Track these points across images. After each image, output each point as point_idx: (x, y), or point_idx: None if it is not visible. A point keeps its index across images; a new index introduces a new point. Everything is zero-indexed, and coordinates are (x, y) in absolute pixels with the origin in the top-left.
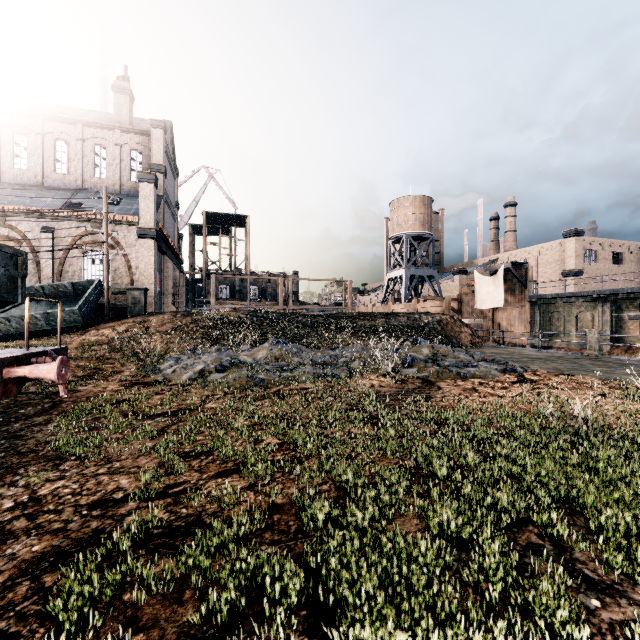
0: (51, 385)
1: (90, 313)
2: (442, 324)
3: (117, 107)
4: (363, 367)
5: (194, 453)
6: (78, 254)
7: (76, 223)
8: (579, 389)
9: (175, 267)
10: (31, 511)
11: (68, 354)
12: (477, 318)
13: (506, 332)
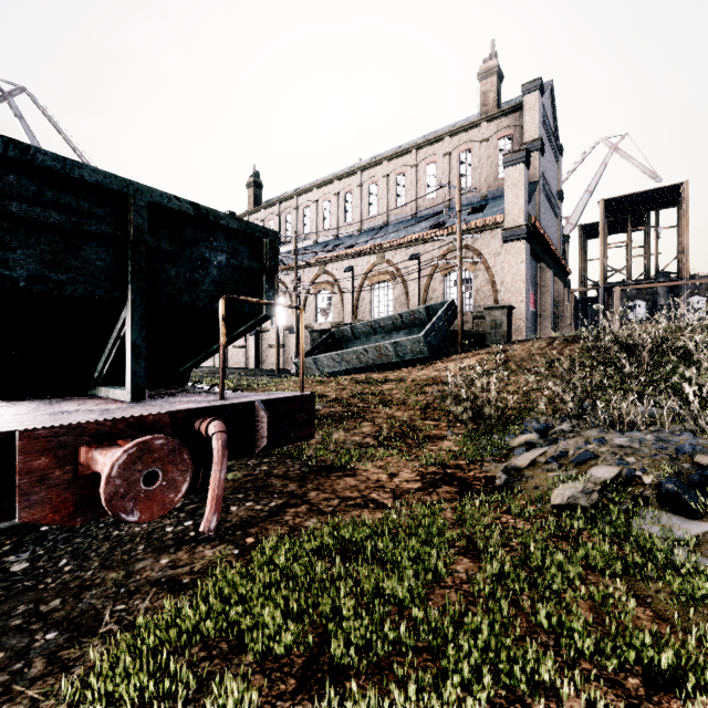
0: (337, 447)
1: (438, 342)
2: None
3: (483, 97)
4: None
5: None
6: (440, 277)
7: (438, 243)
8: None
9: (557, 280)
10: None
11: (391, 396)
12: None
13: None
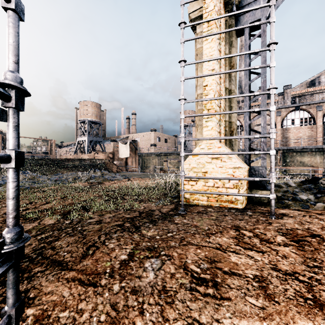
0: None
1: None
2: (105, 164)
3: None
4: (74, 180)
5: (25, 204)
6: None
7: None
8: (142, 180)
9: None
10: None
11: None
12: (120, 161)
13: (130, 167)
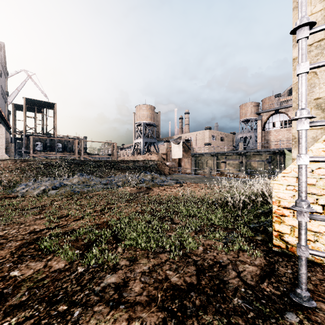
0: None
1: None
2: (157, 165)
3: None
4: (123, 184)
5: (60, 217)
6: None
7: None
8: (196, 187)
9: (6, 131)
10: (3, 238)
11: None
12: (172, 162)
13: (183, 168)
